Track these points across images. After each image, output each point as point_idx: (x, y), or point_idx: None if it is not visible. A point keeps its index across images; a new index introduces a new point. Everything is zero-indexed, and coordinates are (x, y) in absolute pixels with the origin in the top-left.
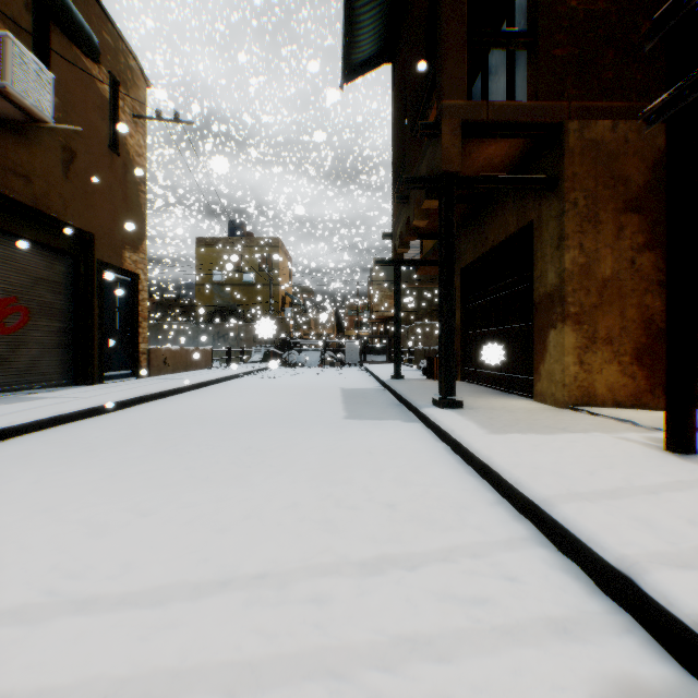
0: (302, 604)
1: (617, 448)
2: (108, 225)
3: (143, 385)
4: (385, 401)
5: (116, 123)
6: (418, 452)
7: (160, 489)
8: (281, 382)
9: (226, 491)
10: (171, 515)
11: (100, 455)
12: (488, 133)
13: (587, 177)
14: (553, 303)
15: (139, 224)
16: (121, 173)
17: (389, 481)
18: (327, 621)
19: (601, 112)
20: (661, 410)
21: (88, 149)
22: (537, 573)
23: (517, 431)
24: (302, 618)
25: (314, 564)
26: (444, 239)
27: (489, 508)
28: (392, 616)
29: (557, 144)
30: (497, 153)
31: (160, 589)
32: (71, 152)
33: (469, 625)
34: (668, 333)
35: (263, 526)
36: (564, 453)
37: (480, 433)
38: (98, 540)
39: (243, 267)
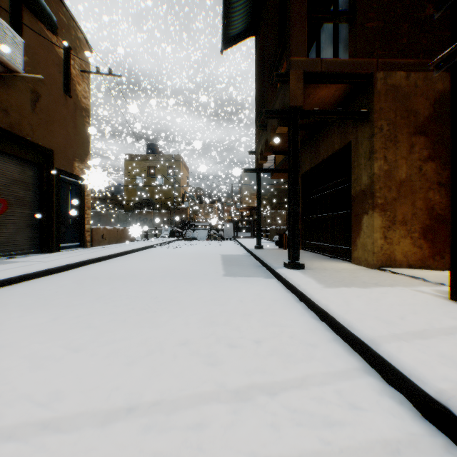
0: (189, 429)
1: (416, 298)
2: (63, 144)
3: (87, 253)
4: (251, 264)
5: (68, 75)
6: (274, 300)
7: (90, 329)
8: (181, 250)
9: (137, 331)
10: (95, 350)
11: (50, 303)
12: (321, 80)
13: (389, 110)
14: (366, 197)
15: (84, 144)
16: (72, 110)
17: (255, 322)
18: (209, 444)
19: (399, 66)
20: (439, 270)
21: (49, 93)
22: (370, 399)
23: (344, 285)
24: (189, 442)
25: (200, 392)
26: (291, 153)
27: (328, 344)
28: (260, 440)
29: (369, 88)
30: (327, 95)
31: (79, 416)
32: (37, 94)
33: (322, 448)
34: (452, 216)
35: (162, 359)
36: (379, 302)
37: (318, 287)
38: (37, 372)
39: (156, 174)
